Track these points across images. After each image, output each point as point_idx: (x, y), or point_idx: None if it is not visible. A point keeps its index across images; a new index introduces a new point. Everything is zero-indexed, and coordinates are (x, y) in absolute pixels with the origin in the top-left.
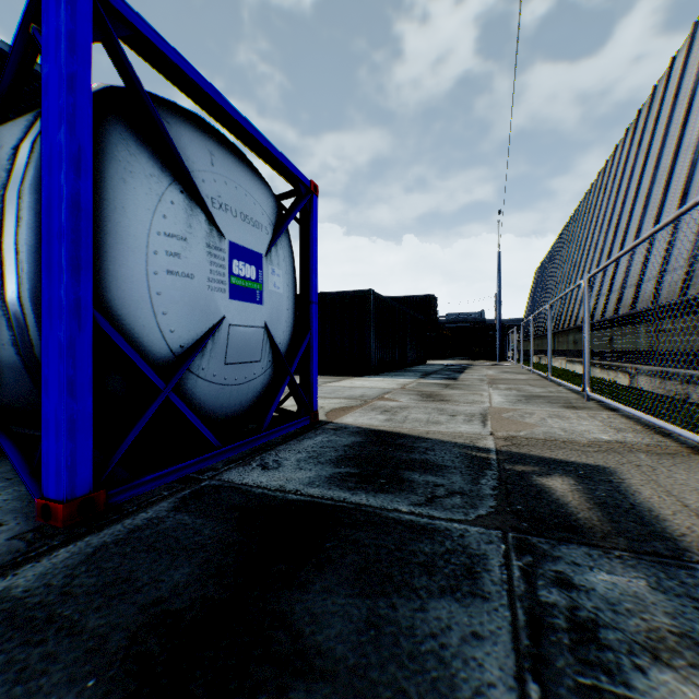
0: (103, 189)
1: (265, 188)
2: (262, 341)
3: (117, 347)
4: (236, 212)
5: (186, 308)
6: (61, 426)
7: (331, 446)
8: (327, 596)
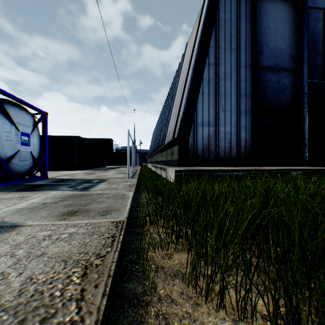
0: None
1: (31, 115)
2: (30, 155)
3: None
4: (23, 124)
5: (11, 148)
6: None
7: (51, 180)
8: (46, 187)
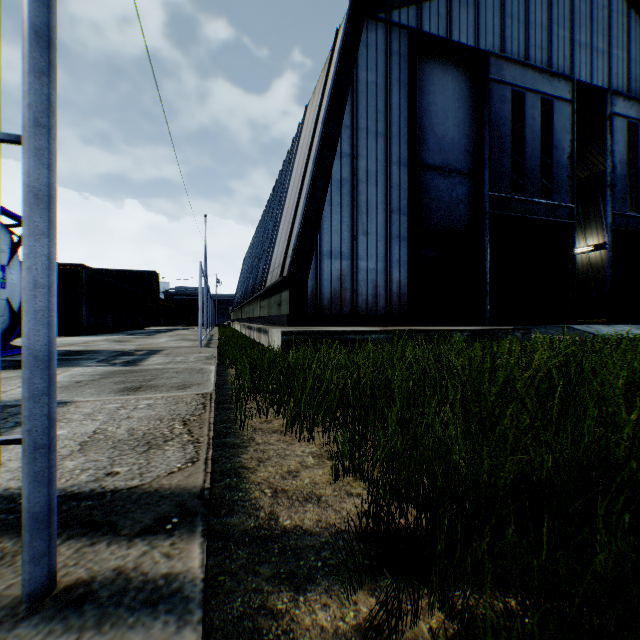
0: None
1: (6, 229)
2: (7, 306)
3: None
4: None
5: None
6: None
7: None
8: None
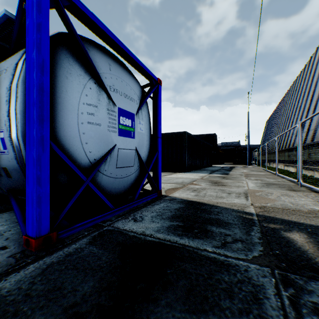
0: (56, 82)
1: (136, 82)
2: (134, 156)
3: (62, 160)
4: (121, 93)
5: (97, 140)
6: (34, 200)
7: (168, 209)
8: (169, 310)
